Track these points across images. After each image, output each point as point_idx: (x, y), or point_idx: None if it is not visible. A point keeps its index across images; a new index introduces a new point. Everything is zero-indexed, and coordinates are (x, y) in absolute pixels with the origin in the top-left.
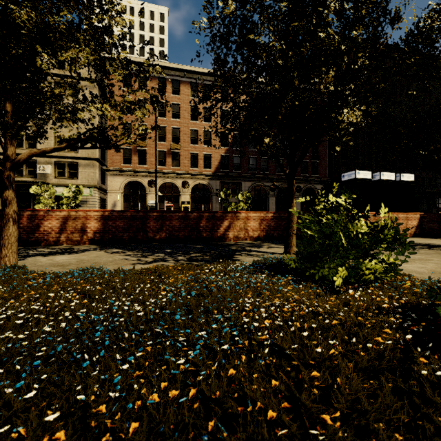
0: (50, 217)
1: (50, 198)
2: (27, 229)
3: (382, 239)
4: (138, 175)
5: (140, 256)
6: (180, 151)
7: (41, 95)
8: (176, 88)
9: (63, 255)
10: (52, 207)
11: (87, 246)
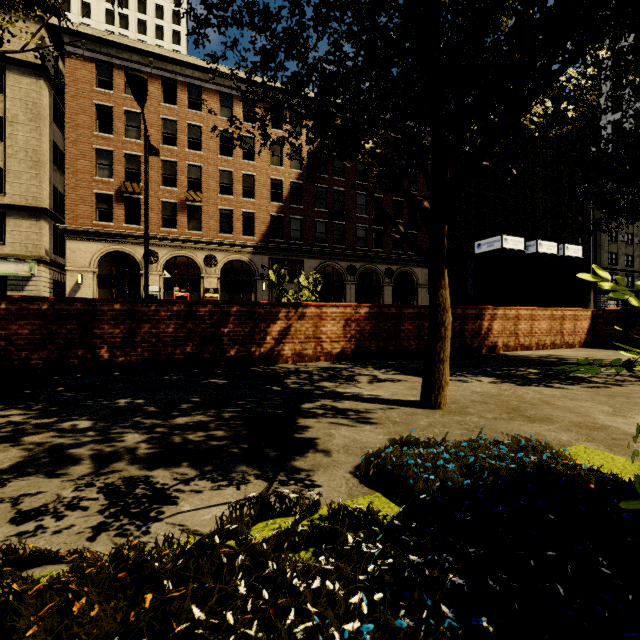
0: None
1: None
2: None
3: None
4: (126, 242)
5: None
6: (202, 204)
7: None
8: (194, 99)
9: None
10: None
11: None
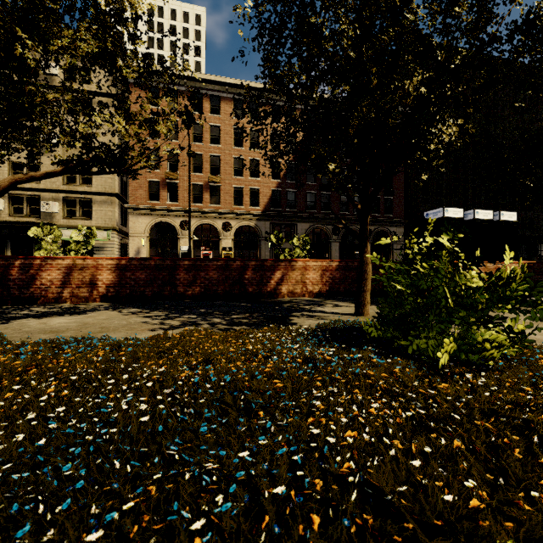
0: (49, 266)
1: (54, 242)
2: (20, 283)
3: (510, 297)
4: (168, 214)
5: (164, 318)
6: (221, 184)
7: (25, 98)
8: (215, 106)
9: (62, 316)
10: (57, 255)
11: (97, 304)
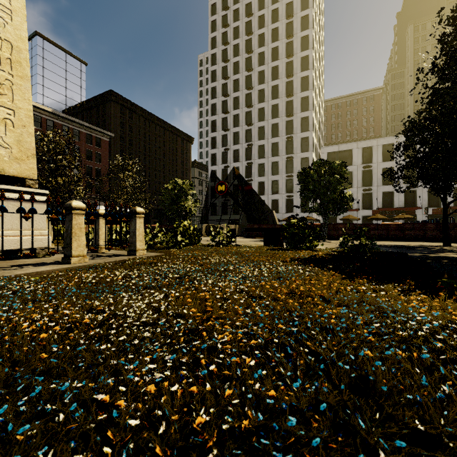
0: None
1: None
2: None
3: None
4: None
5: None
6: None
7: None
8: None
9: None
10: None
11: None
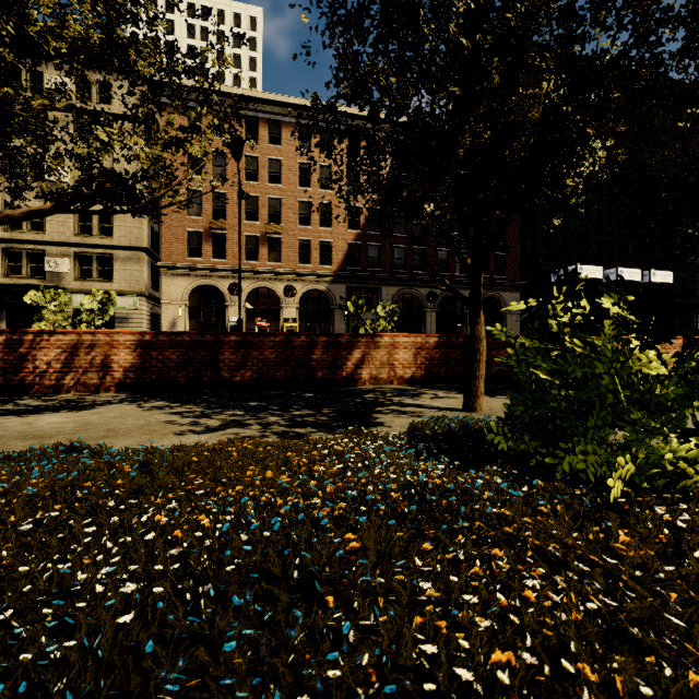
0: (46, 343)
1: (60, 311)
2: (5, 365)
3: None
4: (213, 275)
5: (198, 416)
6: (282, 236)
7: None
8: (274, 134)
9: (58, 413)
10: (64, 327)
11: (111, 395)
